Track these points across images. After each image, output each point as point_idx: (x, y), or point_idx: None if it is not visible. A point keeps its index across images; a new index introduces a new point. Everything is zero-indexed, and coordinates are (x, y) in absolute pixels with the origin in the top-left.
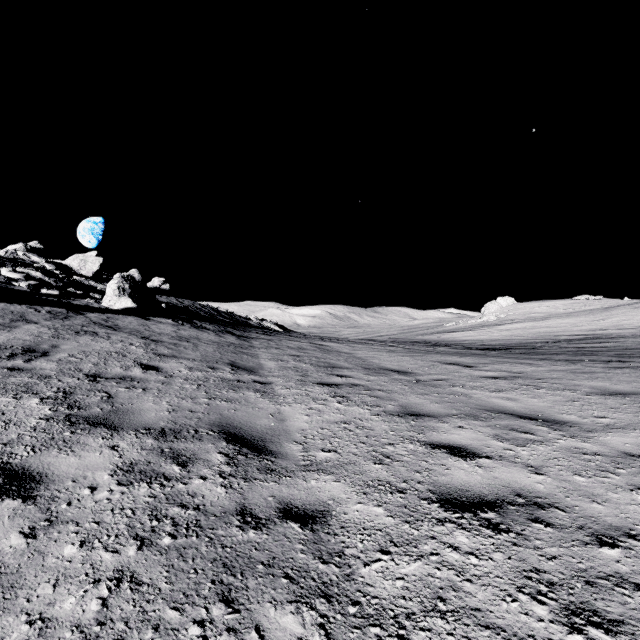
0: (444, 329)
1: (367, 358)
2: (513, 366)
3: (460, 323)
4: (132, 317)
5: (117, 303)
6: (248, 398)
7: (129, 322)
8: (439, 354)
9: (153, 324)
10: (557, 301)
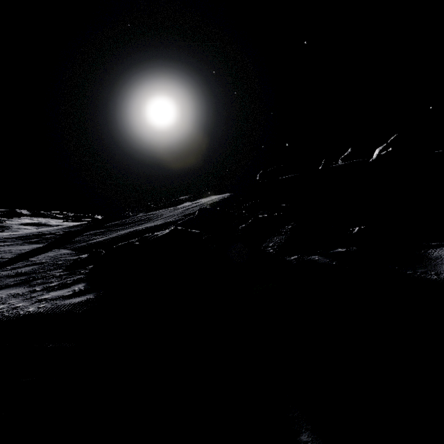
0: None
1: None
2: None
3: None
4: None
5: None
6: None
7: None
8: None
9: None
10: None
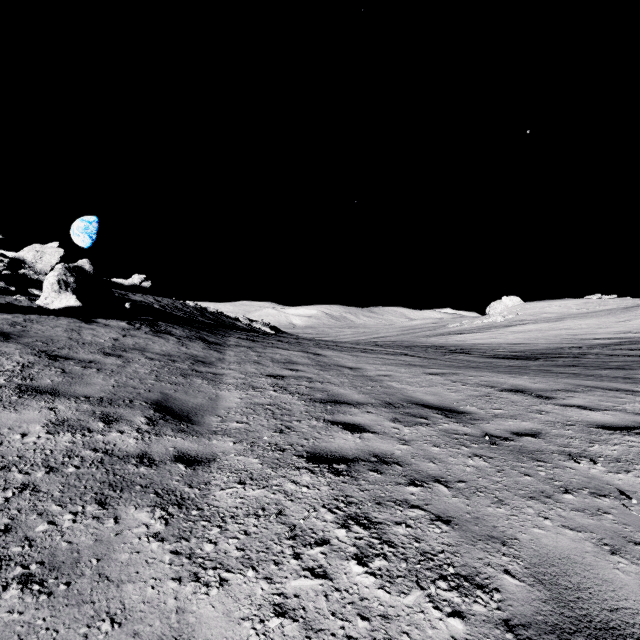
0: (448, 330)
1: (382, 378)
2: (614, 397)
3: (465, 324)
4: (68, 319)
5: (55, 301)
6: (116, 546)
7: (53, 326)
8: (475, 369)
9: (91, 328)
10: (568, 300)
